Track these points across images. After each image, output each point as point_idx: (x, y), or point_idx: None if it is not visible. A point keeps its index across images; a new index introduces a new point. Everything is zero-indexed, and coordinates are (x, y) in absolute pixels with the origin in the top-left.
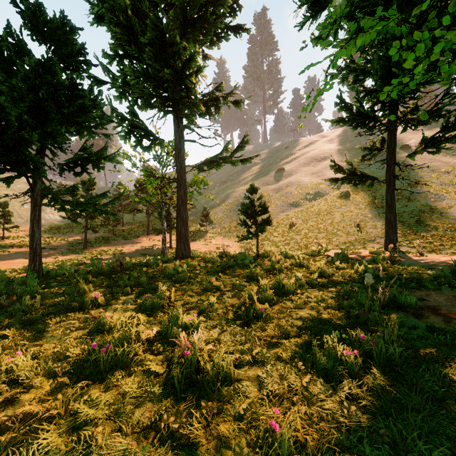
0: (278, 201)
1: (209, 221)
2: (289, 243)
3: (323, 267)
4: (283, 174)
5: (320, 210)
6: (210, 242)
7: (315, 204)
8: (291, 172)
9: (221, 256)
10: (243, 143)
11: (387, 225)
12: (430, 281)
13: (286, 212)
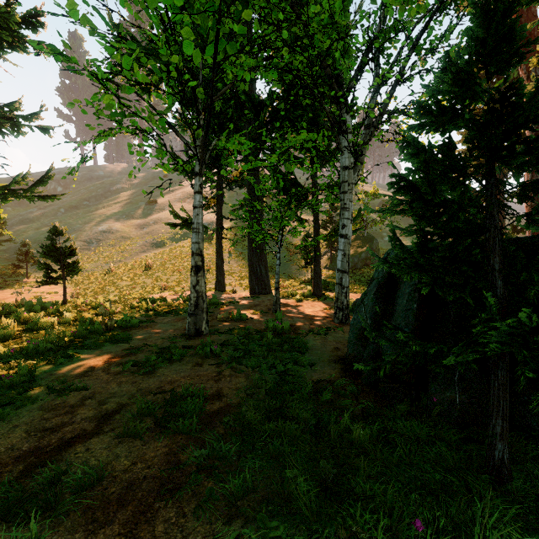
0: (140, 240)
1: (32, 261)
2: (136, 287)
3: (107, 307)
4: (154, 208)
5: (182, 252)
6: (28, 290)
7: (180, 245)
8: (163, 206)
9: (14, 305)
10: (46, 177)
11: (216, 268)
12: (183, 310)
13: (147, 253)
